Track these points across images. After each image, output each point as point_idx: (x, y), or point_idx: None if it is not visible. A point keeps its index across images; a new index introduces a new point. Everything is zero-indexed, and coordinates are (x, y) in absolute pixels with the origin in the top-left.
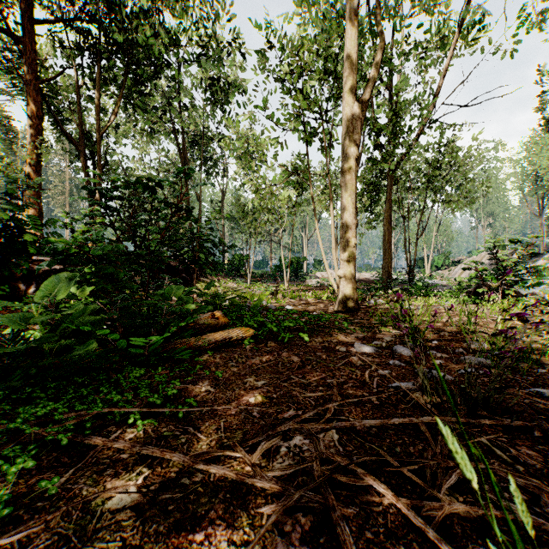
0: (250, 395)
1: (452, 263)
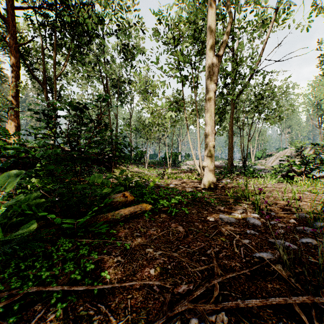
0: (150, 265)
1: (267, 156)
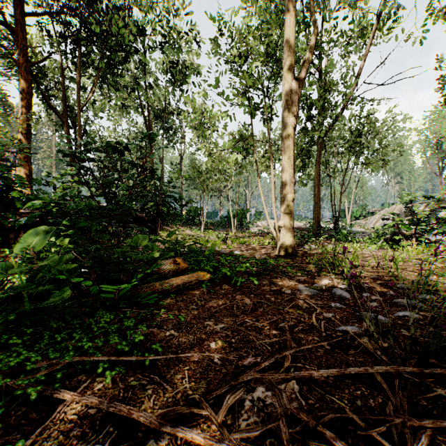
0: (210, 339)
1: (368, 214)
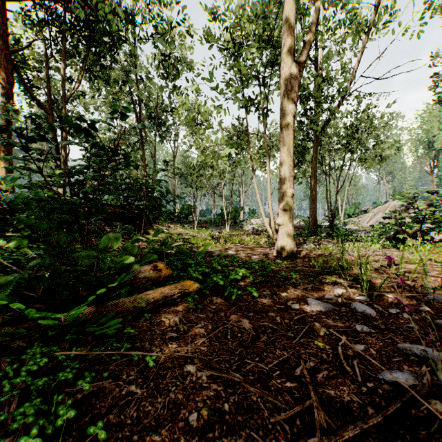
0: (190, 404)
1: (361, 212)
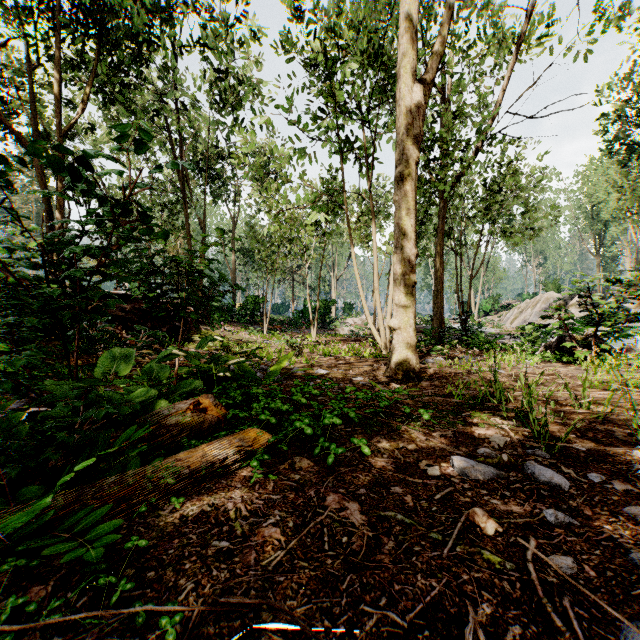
0: None
1: (501, 308)
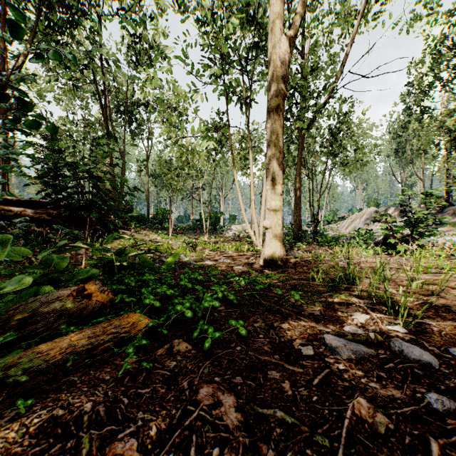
0: None
1: (339, 219)
